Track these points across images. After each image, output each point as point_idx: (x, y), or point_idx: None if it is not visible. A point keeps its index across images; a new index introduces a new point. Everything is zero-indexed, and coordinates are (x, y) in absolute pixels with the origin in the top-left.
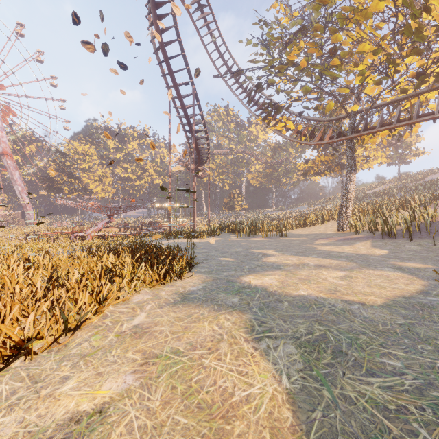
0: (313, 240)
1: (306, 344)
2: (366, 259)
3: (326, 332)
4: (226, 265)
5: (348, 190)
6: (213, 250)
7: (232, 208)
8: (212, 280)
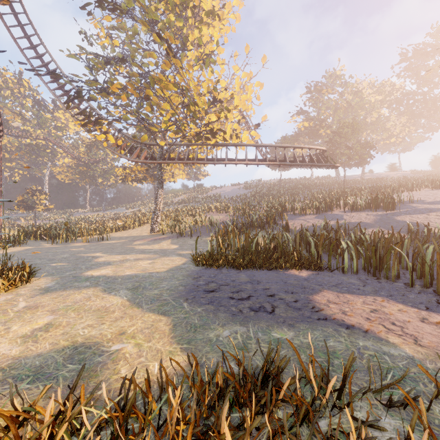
0: (132, 242)
1: (132, 289)
2: (165, 252)
3: (141, 284)
4: (63, 268)
5: (158, 202)
6: (36, 258)
7: (30, 208)
8: (60, 279)
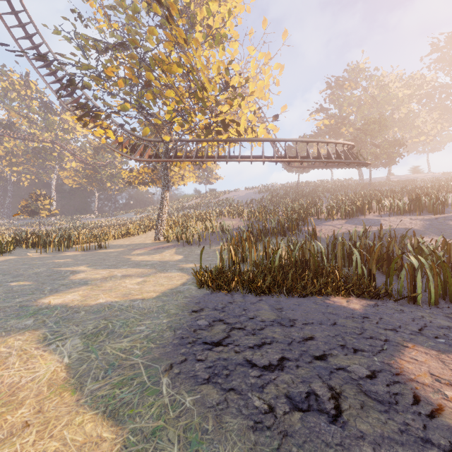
0: (131, 251)
1: (90, 335)
2: (165, 265)
3: (109, 324)
4: (19, 291)
5: (163, 205)
6: (0, 274)
7: (34, 214)
8: None
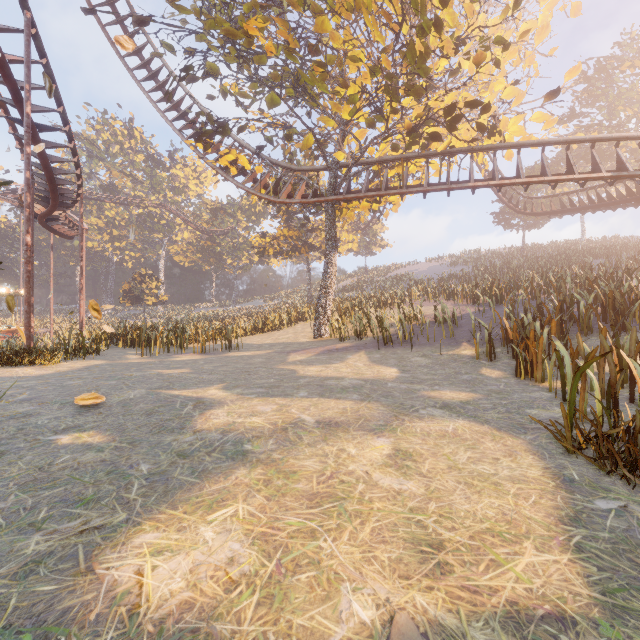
0: (283, 354)
1: None
2: (387, 390)
3: None
4: (63, 477)
5: (328, 277)
6: (57, 401)
7: (138, 301)
8: None
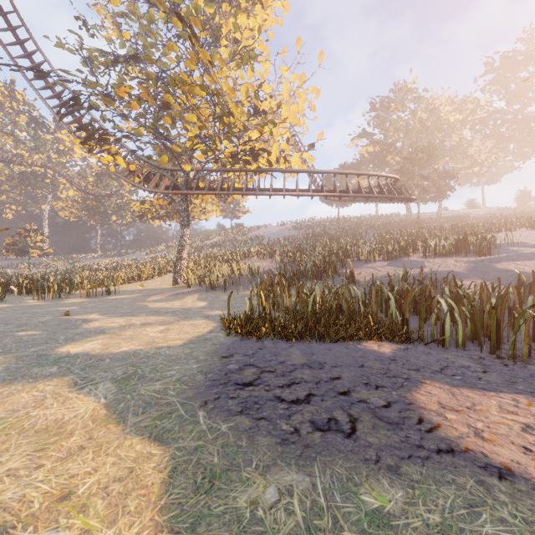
0: (146, 297)
1: (121, 380)
2: (188, 312)
3: (137, 370)
4: (31, 341)
5: (182, 244)
6: (1, 323)
7: (23, 253)
8: (15, 360)
